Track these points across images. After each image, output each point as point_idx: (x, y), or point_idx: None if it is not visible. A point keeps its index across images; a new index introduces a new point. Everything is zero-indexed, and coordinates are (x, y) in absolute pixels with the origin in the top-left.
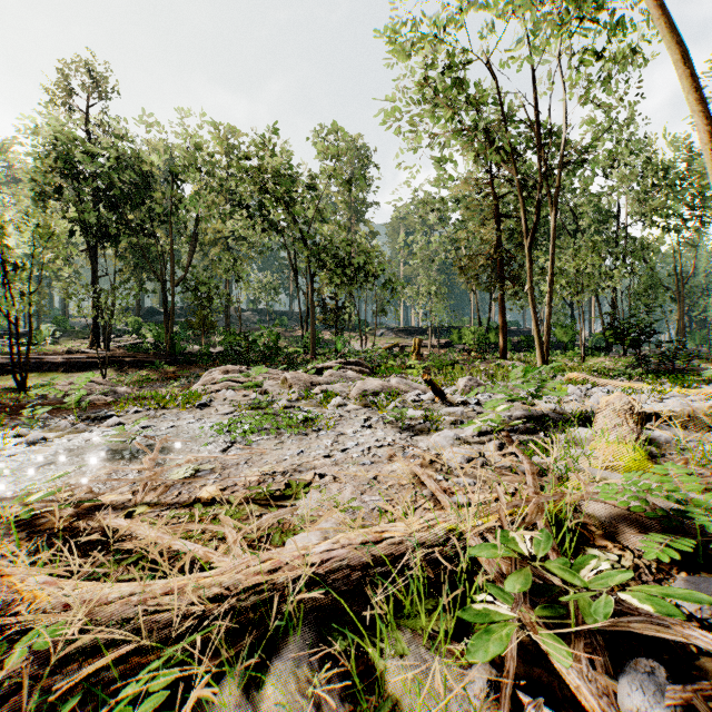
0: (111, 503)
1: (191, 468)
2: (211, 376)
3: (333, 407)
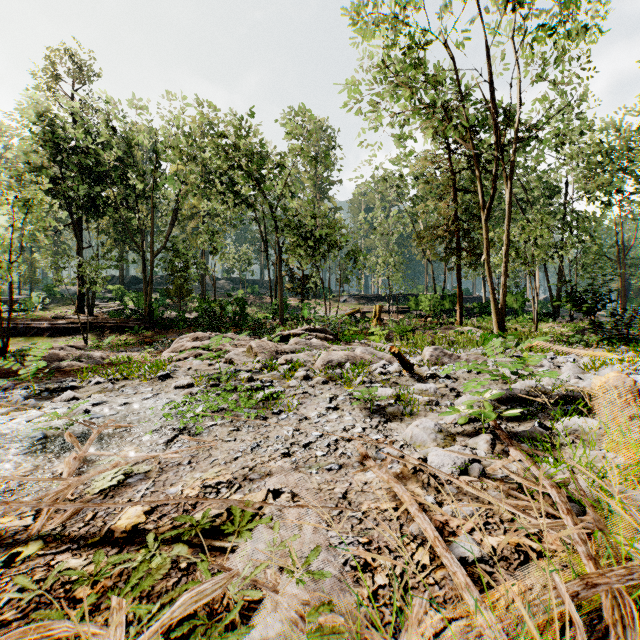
0: (0, 533)
1: (122, 472)
2: (180, 343)
3: (297, 380)
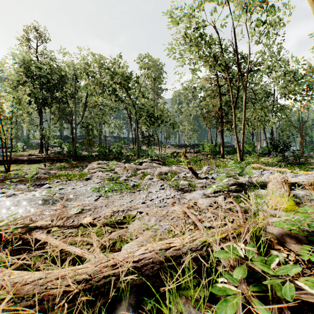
0: (41, 225)
1: (80, 209)
2: (92, 166)
3: (146, 180)
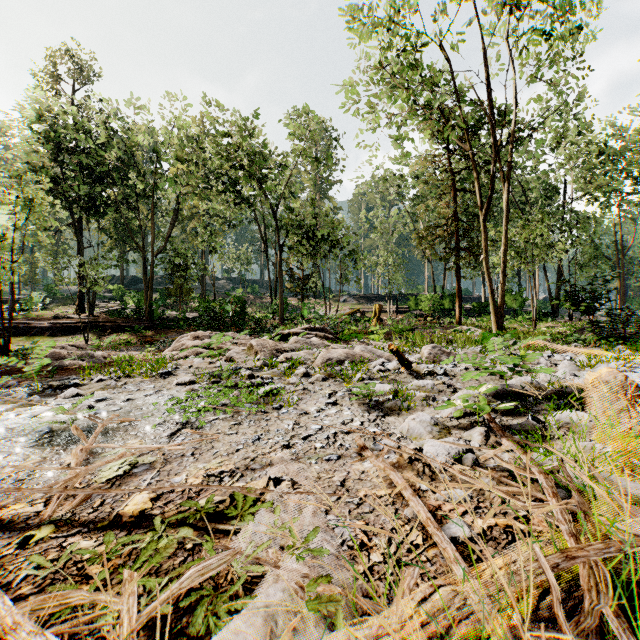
0: (13, 519)
1: (127, 463)
2: (181, 342)
3: (297, 377)
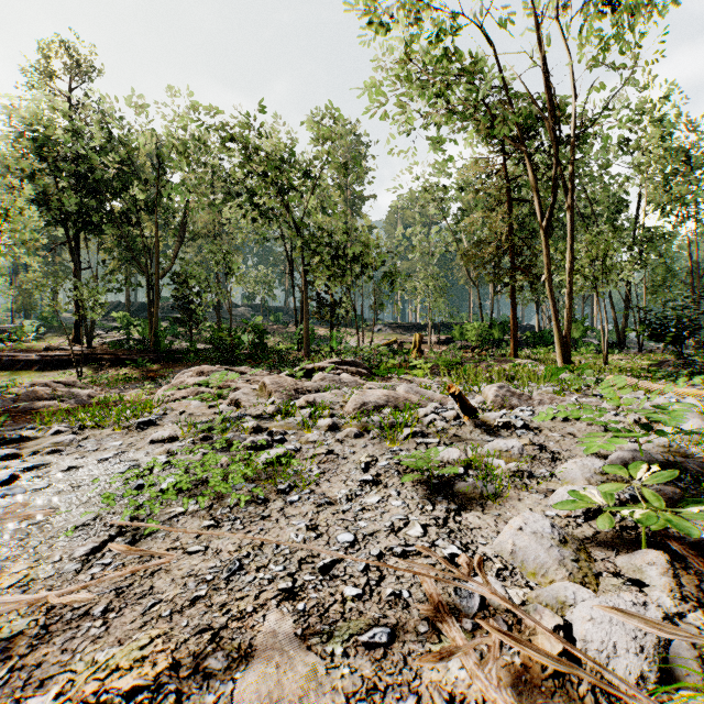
0: None
1: None
2: (180, 379)
3: (319, 431)
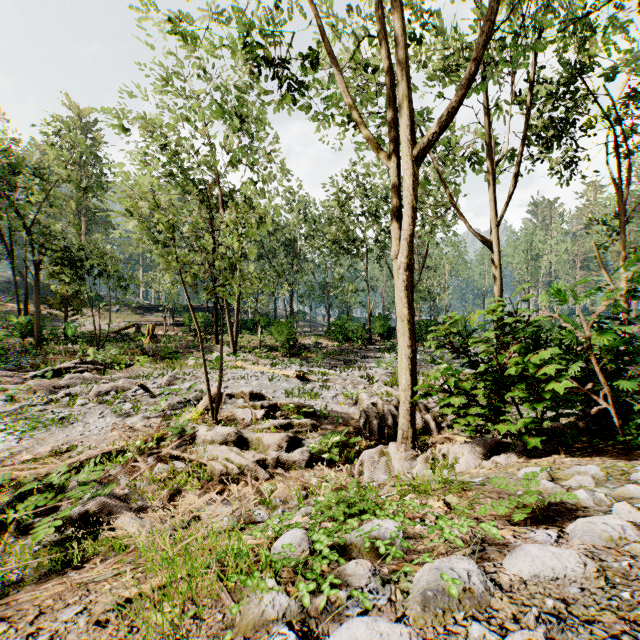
0: None
1: (8, 452)
2: None
3: (78, 406)
